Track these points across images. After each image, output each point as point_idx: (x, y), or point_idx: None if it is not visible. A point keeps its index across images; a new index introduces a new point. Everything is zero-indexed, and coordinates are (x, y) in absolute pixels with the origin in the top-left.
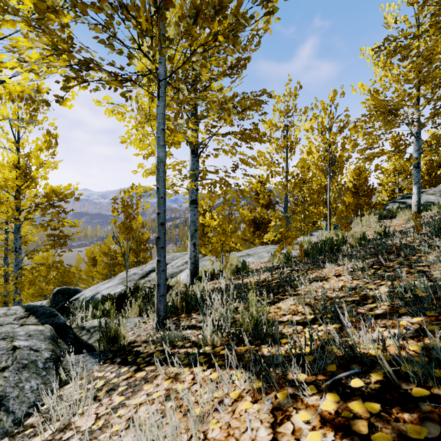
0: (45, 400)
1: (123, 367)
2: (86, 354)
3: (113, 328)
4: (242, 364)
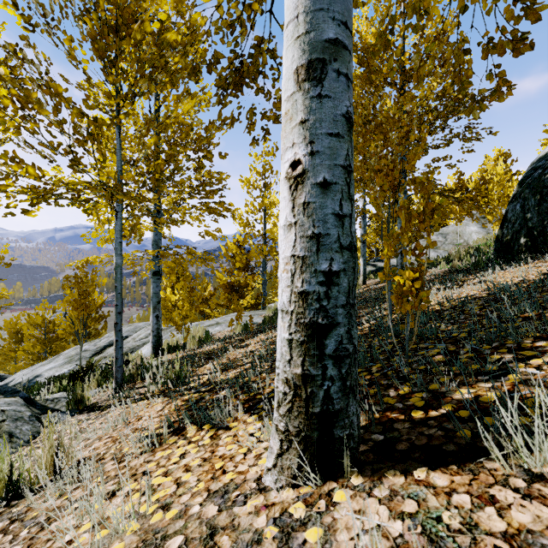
0: (42, 431)
1: (91, 413)
2: (58, 412)
3: (79, 393)
4: (165, 395)
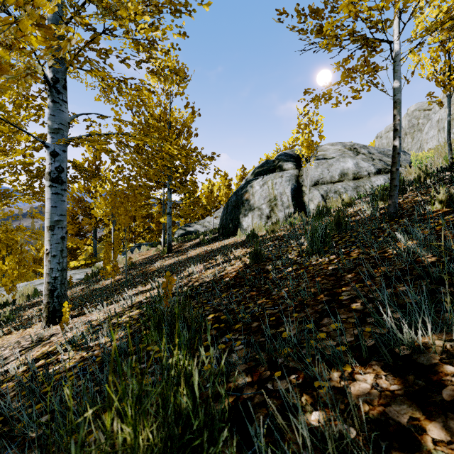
0: None
1: None
2: None
3: None
4: None
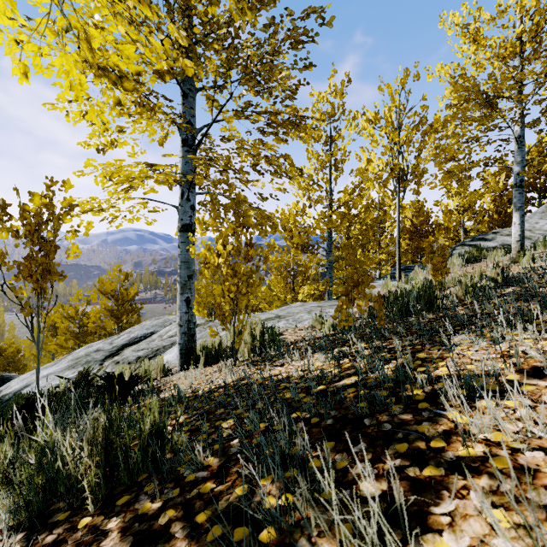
0: None
1: None
2: None
3: None
4: None
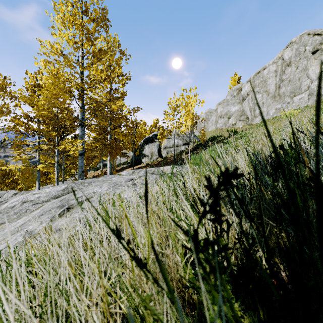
0: None
1: None
2: None
3: None
4: None
